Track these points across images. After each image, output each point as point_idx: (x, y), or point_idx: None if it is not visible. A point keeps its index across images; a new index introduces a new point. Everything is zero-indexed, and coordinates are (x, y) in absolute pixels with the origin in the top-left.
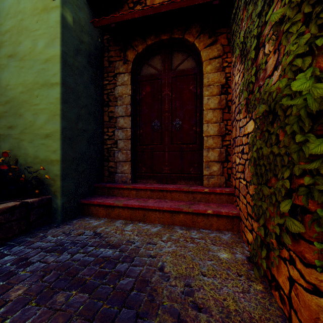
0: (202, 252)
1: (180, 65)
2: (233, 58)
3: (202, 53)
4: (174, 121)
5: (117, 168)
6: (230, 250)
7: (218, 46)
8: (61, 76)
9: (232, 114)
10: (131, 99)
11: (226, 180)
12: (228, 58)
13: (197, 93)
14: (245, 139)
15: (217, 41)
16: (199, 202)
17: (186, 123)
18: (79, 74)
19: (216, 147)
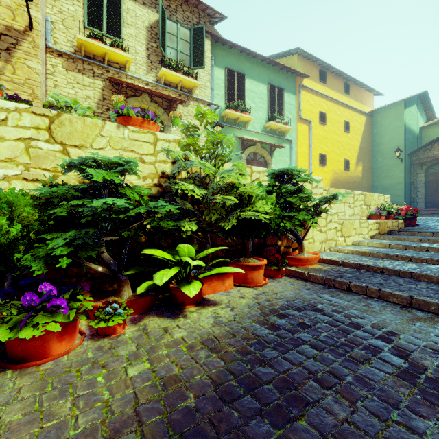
0: None
1: None
2: None
3: None
4: None
5: (418, 205)
6: None
7: None
8: (404, 181)
9: None
10: (424, 181)
11: None
12: None
13: None
14: None
15: None
16: None
17: None
18: (406, 178)
19: None
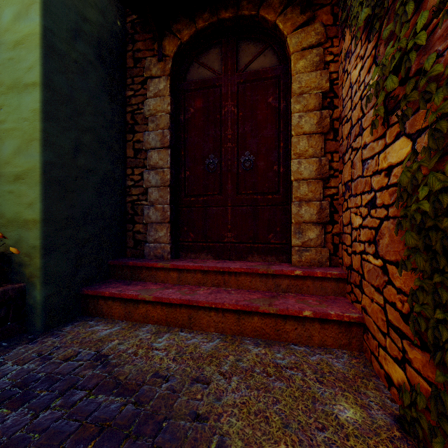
0: (300, 403)
1: (252, 63)
2: (346, 43)
3: (290, 39)
4: (242, 156)
5: (148, 234)
6: (357, 398)
7: (317, 27)
8: (43, 71)
9: (342, 142)
10: (171, 119)
11: (331, 254)
12: (335, 48)
13: (280, 108)
14: (378, 179)
15: (315, 19)
16: (286, 293)
17: (262, 160)
18: (80, 74)
19: (314, 198)
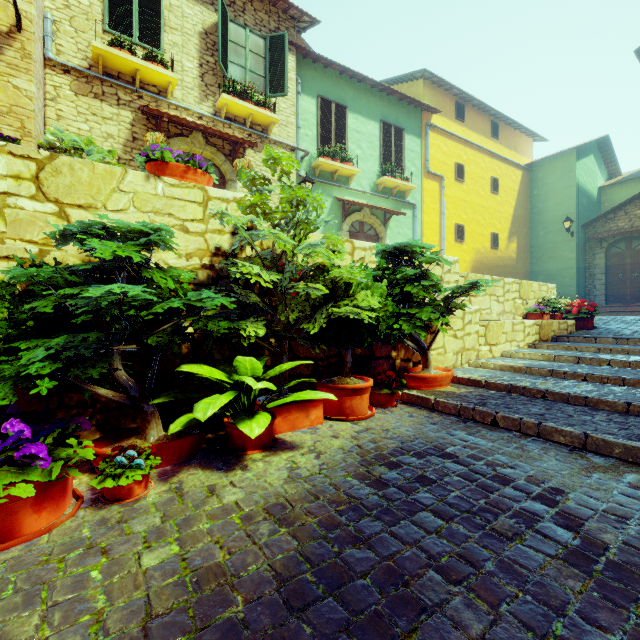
0: None
1: (637, 247)
2: None
3: None
4: (633, 274)
5: (595, 298)
6: None
7: None
8: (576, 264)
9: None
10: (604, 265)
11: None
12: None
13: None
14: None
15: None
16: None
17: None
18: (579, 260)
19: None
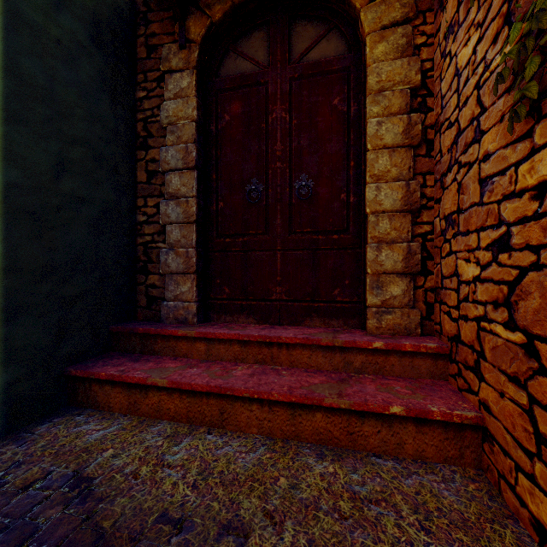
0: None
1: (310, 51)
2: (448, 14)
3: (364, 14)
4: (296, 180)
5: (166, 288)
6: None
7: None
8: (3, 49)
9: (440, 158)
10: (197, 130)
11: (423, 318)
12: (428, 25)
13: (349, 113)
14: (516, 204)
15: None
16: (360, 374)
17: (324, 185)
18: (66, 60)
19: (399, 238)
